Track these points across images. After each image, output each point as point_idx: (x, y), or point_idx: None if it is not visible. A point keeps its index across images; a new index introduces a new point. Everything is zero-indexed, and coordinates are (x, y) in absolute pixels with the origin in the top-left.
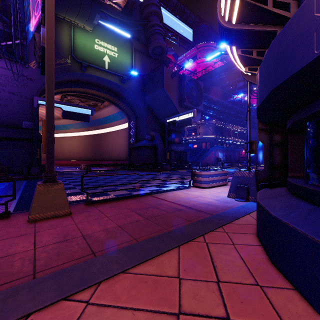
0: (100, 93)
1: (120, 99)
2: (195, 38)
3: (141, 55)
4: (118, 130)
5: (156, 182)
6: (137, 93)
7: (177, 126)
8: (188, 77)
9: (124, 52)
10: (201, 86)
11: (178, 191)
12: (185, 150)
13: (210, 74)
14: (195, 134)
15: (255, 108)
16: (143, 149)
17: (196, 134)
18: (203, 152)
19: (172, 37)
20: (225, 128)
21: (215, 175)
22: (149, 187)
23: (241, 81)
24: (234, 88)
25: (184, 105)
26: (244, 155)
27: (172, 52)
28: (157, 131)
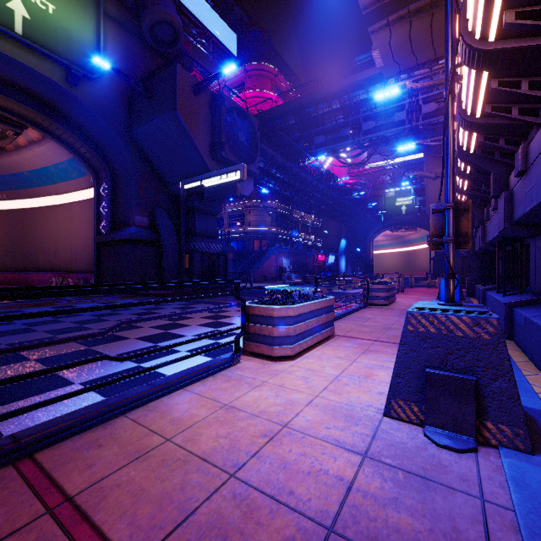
0: (7, 99)
1: (68, 126)
2: (241, 53)
3: (125, 34)
4: (72, 203)
5: (142, 332)
6: (114, 118)
7: (207, 199)
8: (230, 101)
9: (76, 9)
10: (256, 126)
11: (193, 388)
12: (224, 252)
13: (269, 114)
14: (242, 224)
15: (339, 185)
16: (128, 247)
17: (243, 225)
18: (256, 256)
19: (200, 37)
20: (292, 217)
21: (309, 315)
22: (100, 363)
23: (320, 135)
24: (310, 146)
25: (222, 156)
26: (321, 263)
27: (200, 70)
28: (163, 208)
